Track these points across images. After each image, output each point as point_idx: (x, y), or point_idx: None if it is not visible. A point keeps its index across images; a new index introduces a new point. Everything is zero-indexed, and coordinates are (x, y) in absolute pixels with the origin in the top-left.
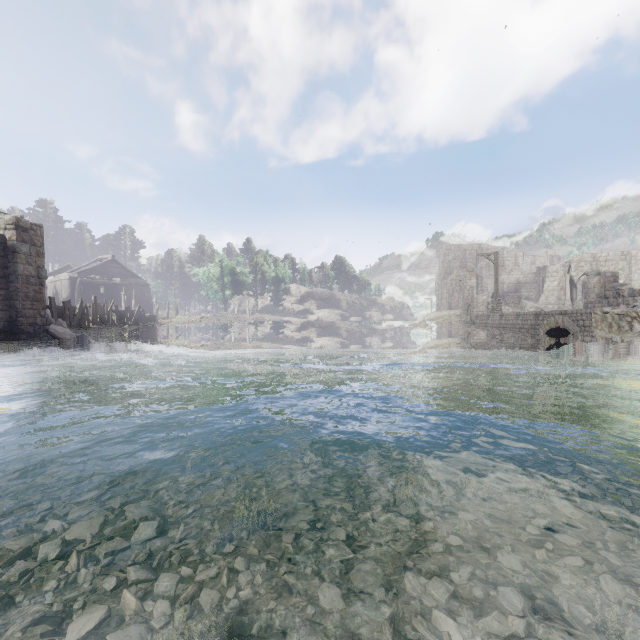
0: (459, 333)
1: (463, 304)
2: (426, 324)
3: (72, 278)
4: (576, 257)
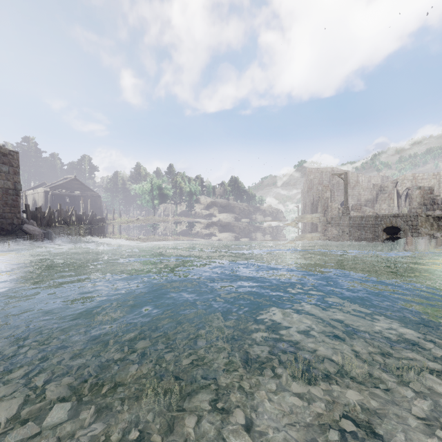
0: (318, 230)
1: (321, 210)
2: (296, 224)
3: (46, 191)
4: (401, 176)
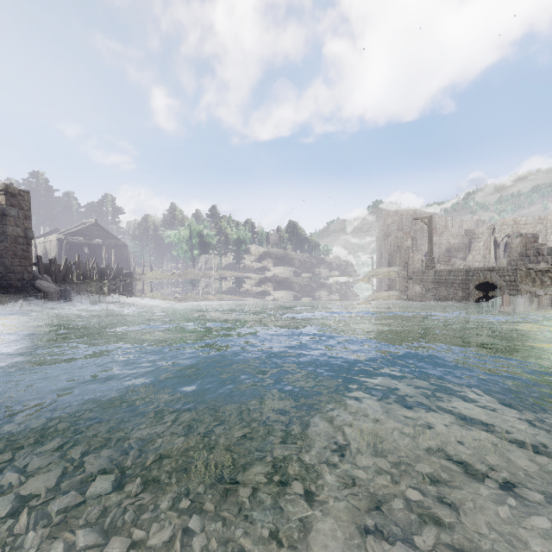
0: (397, 287)
1: (401, 262)
2: (369, 279)
3: (60, 239)
4: (499, 221)
